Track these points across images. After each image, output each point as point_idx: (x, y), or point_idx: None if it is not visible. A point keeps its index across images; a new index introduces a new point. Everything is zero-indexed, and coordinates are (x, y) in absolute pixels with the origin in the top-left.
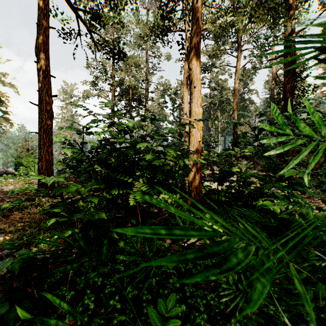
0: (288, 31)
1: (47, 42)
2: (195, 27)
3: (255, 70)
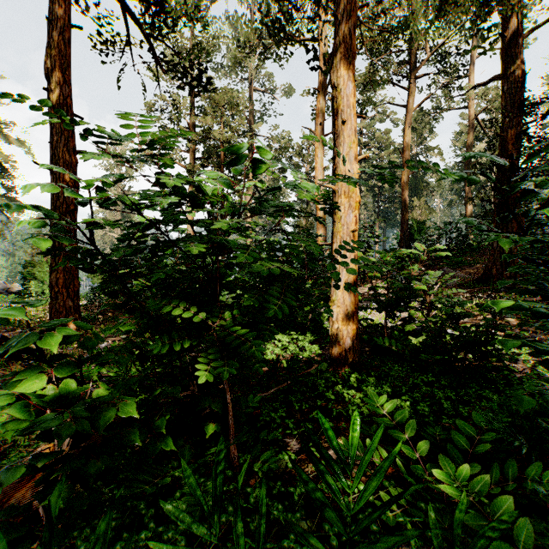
0: (510, 32)
1: (67, 53)
2: (346, 2)
3: (439, 112)
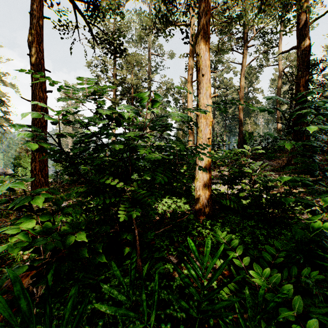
0: (302, 21)
1: (41, 33)
2: (204, 6)
3: (261, 67)
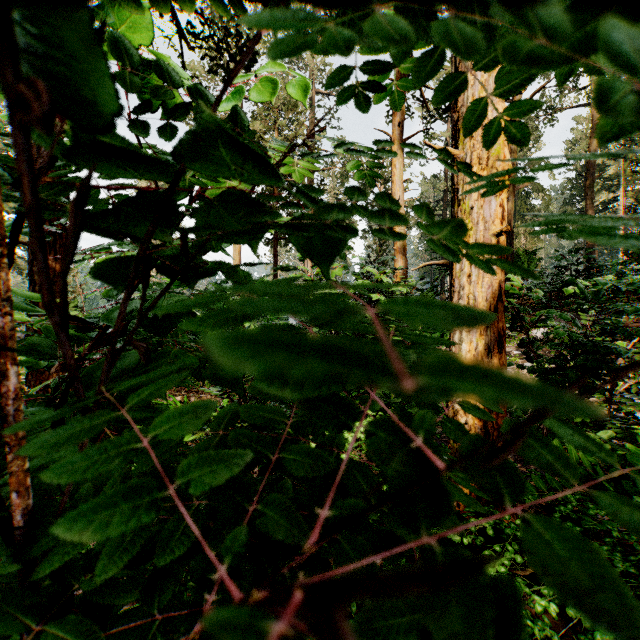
0: None
1: None
2: None
3: (550, 113)
